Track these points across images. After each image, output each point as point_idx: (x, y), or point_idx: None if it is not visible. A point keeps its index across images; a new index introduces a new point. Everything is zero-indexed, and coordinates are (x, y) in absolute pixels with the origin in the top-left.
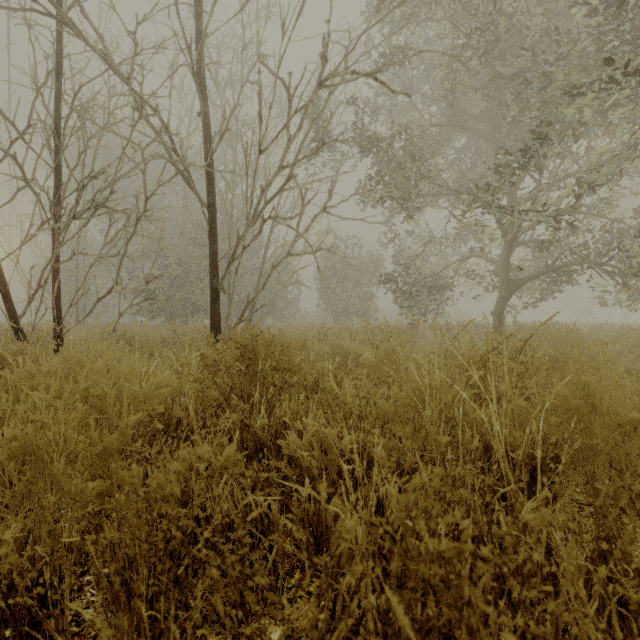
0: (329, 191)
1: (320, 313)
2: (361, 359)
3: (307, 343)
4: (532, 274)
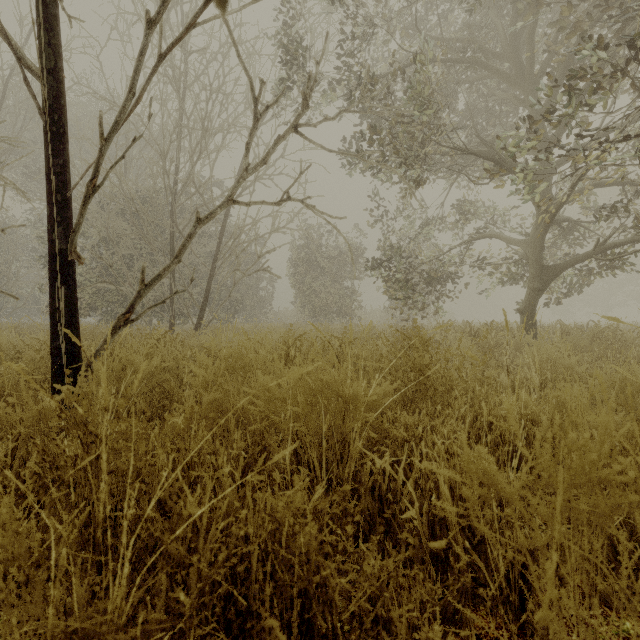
0: (303, 96)
1: (296, 312)
2: (386, 424)
3: (253, 370)
4: (575, 259)
